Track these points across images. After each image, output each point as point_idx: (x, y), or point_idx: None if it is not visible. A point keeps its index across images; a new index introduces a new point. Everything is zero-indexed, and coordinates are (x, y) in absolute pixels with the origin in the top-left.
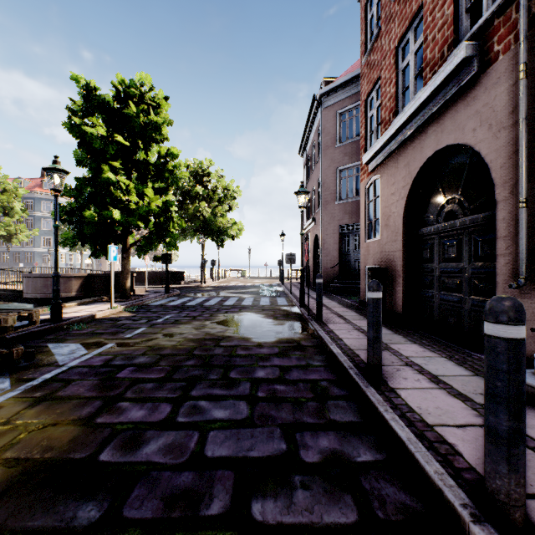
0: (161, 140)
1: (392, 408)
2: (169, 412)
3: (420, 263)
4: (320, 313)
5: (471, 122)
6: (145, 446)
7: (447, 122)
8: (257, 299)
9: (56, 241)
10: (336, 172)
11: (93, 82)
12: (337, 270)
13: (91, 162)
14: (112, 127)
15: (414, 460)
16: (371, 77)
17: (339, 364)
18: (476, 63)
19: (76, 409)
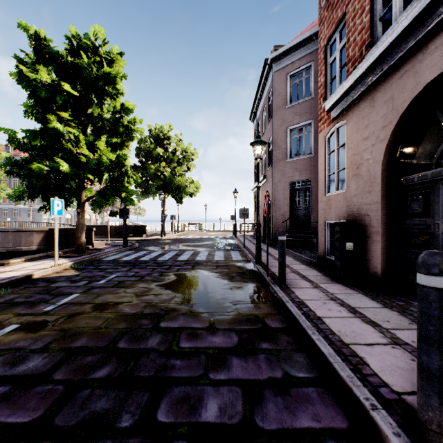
0: (116, 95)
1: None
2: None
3: (407, 218)
4: (283, 276)
5: None
6: None
7: None
8: (212, 253)
9: None
10: (287, 131)
11: (42, 32)
12: (287, 224)
13: (38, 112)
14: (63, 79)
15: None
16: (333, 17)
17: (340, 381)
18: None
19: None
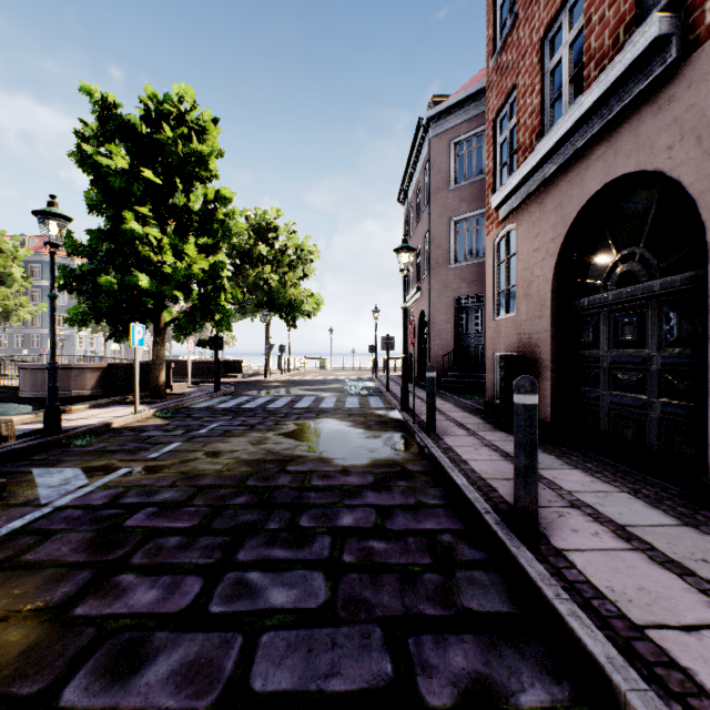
0: (208, 179)
1: (566, 589)
2: (197, 593)
3: (578, 349)
4: (432, 422)
5: (665, 136)
6: (147, 667)
7: (624, 139)
8: (342, 399)
9: (52, 317)
10: (450, 224)
11: (111, 96)
12: (451, 359)
13: (108, 207)
14: (139, 159)
15: (626, 705)
16: (503, 86)
17: (467, 503)
18: (674, 44)
19: (46, 587)
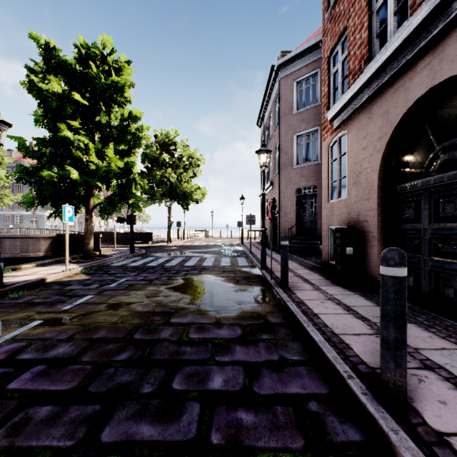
0: (124, 103)
1: None
2: None
3: (401, 224)
4: (286, 279)
5: None
6: None
7: (450, 48)
8: (218, 259)
9: None
10: (293, 138)
11: (52, 42)
12: (294, 231)
13: (48, 121)
14: (73, 88)
15: None
16: (336, 30)
17: (326, 361)
18: None
19: None
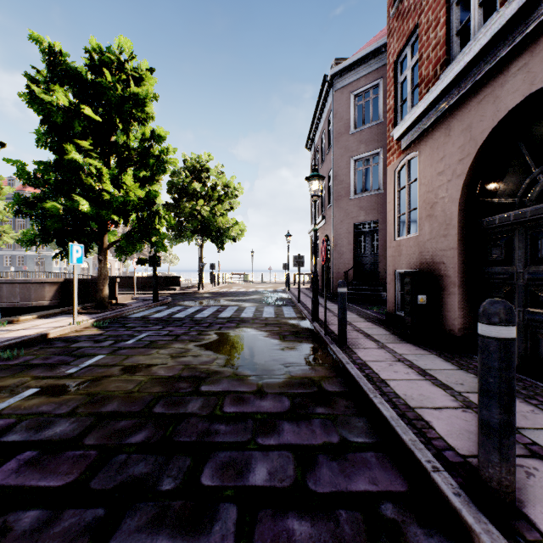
0: (145, 120)
1: None
2: None
3: (487, 266)
4: (343, 334)
5: None
6: None
7: None
8: (260, 309)
9: None
10: (350, 163)
11: (58, 44)
12: (351, 274)
13: (52, 141)
14: (83, 101)
15: None
16: (404, 29)
17: (402, 445)
18: None
19: None
